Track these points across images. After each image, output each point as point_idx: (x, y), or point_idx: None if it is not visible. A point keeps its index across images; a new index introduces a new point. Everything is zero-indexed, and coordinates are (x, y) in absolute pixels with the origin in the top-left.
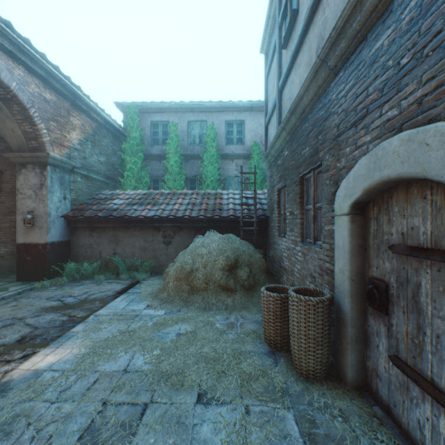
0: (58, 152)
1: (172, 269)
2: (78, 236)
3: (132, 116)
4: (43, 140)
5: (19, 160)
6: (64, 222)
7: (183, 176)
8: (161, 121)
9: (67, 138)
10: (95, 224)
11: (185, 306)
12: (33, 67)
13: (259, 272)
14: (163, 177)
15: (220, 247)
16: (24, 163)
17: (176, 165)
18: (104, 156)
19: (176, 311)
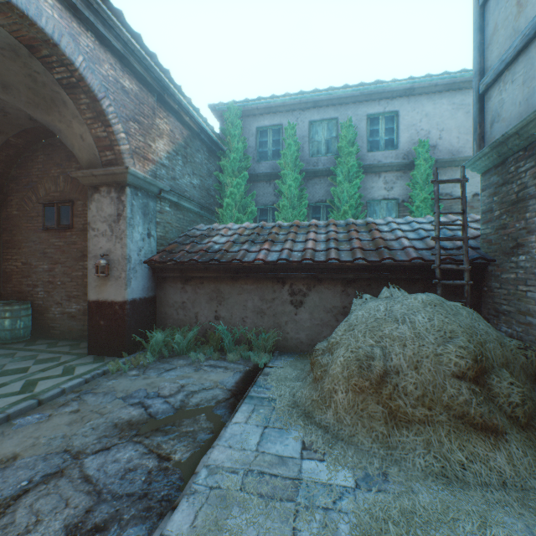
0: (140, 168)
1: (337, 363)
2: (166, 291)
3: (233, 121)
4: (120, 148)
5: (89, 181)
6: (148, 270)
7: (306, 201)
8: (271, 125)
9: (151, 148)
10: (189, 273)
11: (391, 462)
12: (105, 36)
13: (526, 380)
14: (274, 205)
15: (437, 325)
16: (97, 185)
17: (295, 186)
18: (197, 178)
19: (380, 478)
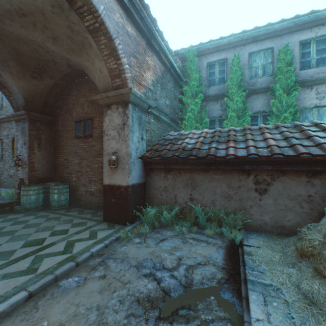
0: (137, 91)
1: None
2: (152, 178)
3: (191, 59)
4: (125, 75)
5: (104, 101)
6: (141, 164)
7: (249, 111)
8: (218, 60)
9: (143, 77)
10: (171, 165)
11: None
12: None
13: None
14: (222, 116)
15: None
16: (109, 104)
17: (240, 101)
18: (168, 100)
19: None
